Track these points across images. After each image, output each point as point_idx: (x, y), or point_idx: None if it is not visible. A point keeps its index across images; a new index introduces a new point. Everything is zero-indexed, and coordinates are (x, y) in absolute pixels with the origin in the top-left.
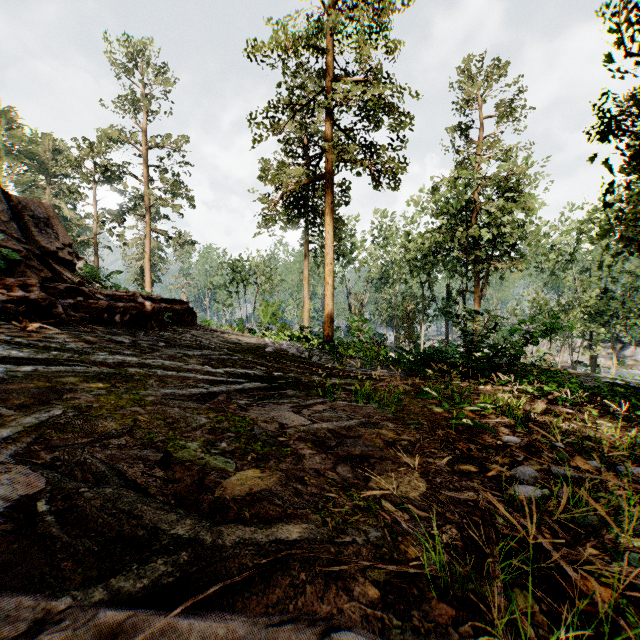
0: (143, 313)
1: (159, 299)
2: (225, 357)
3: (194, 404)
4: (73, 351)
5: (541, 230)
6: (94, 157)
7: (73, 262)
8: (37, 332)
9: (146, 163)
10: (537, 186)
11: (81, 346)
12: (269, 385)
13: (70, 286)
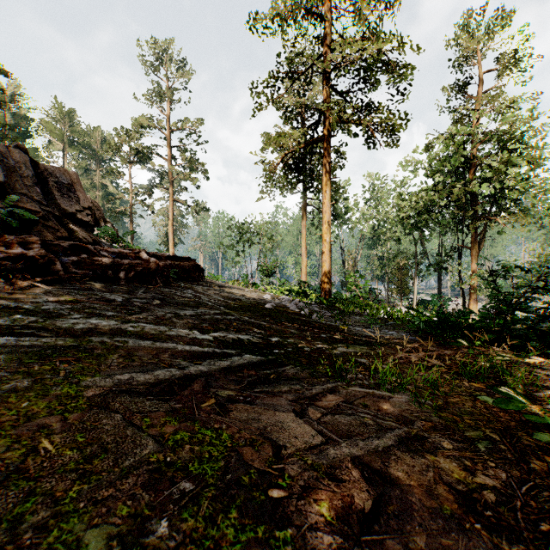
0: (148, 270)
1: (165, 256)
2: (220, 317)
3: (152, 402)
4: (44, 314)
5: (545, 183)
6: (129, 142)
7: (91, 223)
8: (24, 290)
9: (169, 144)
10: (542, 138)
11: (59, 307)
12: (264, 359)
13: (74, 243)
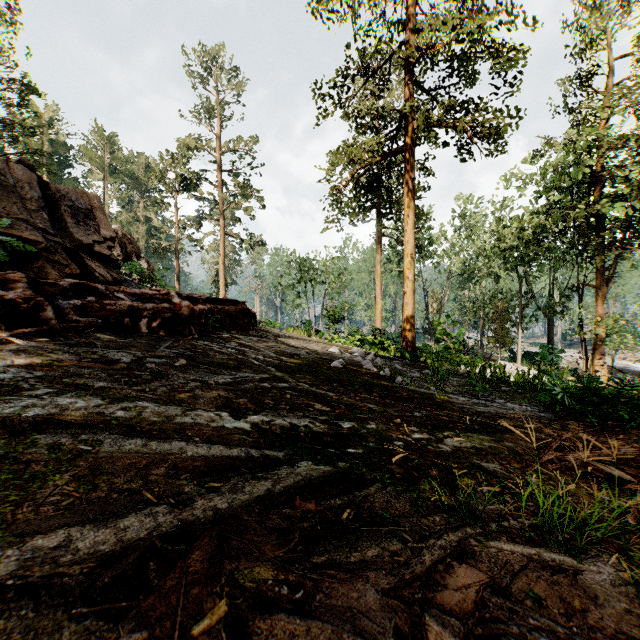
0: (179, 316)
1: (203, 299)
2: (267, 385)
3: (78, 627)
4: None
5: None
6: (175, 167)
7: (113, 257)
8: None
9: (220, 169)
10: None
11: (24, 375)
12: (330, 470)
13: (77, 282)
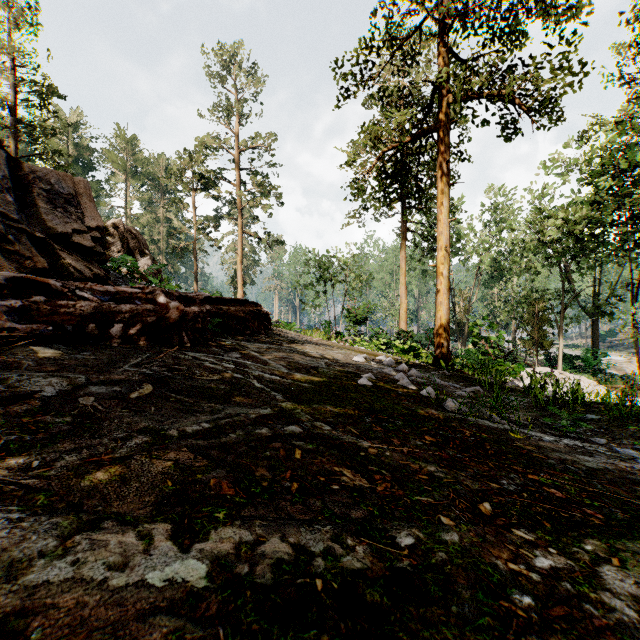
0: (165, 320)
1: (201, 298)
2: (265, 432)
3: None
4: None
5: None
6: (193, 166)
7: (98, 250)
8: None
9: (238, 166)
10: None
11: None
12: None
13: (18, 276)
